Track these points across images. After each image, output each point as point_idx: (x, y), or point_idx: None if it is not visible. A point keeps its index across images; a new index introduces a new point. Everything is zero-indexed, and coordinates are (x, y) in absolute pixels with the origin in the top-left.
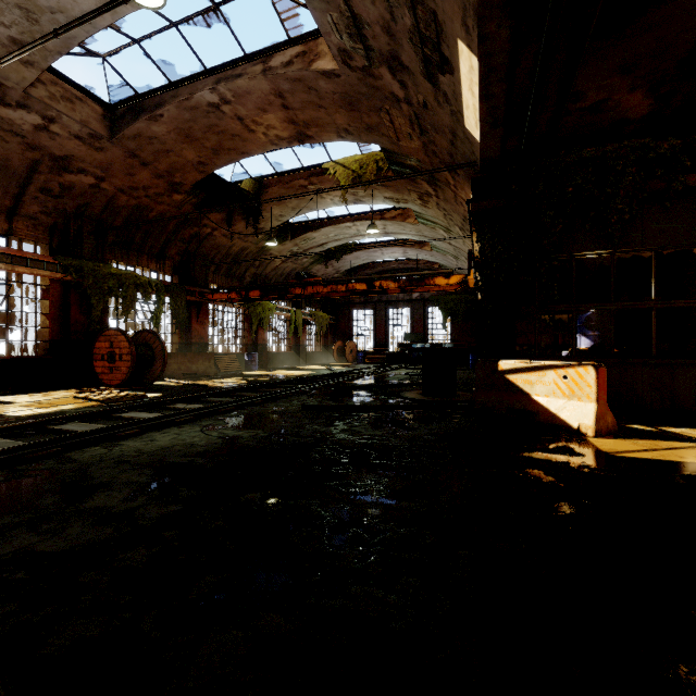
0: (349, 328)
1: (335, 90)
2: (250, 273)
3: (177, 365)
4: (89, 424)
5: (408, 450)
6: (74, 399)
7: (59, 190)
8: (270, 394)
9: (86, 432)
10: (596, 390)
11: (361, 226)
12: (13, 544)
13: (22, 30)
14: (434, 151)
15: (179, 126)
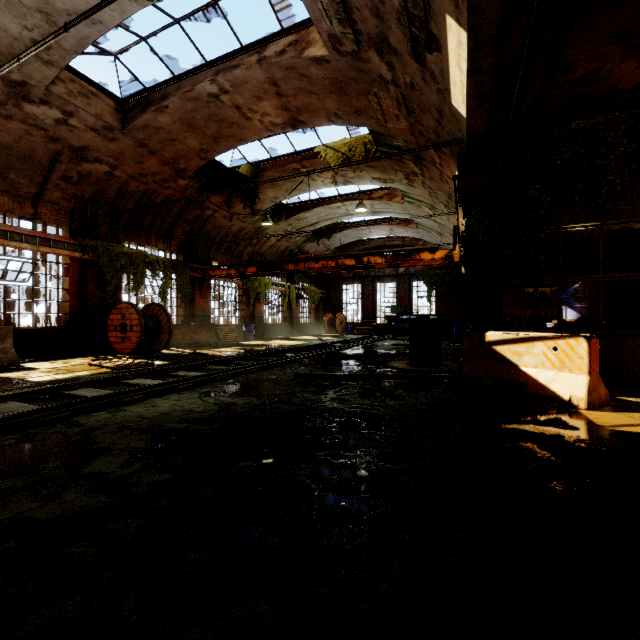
0: (339, 302)
1: (325, 76)
2: (248, 251)
3: (182, 336)
4: (98, 390)
5: (397, 420)
6: (89, 366)
7: (77, 178)
8: (264, 362)
9: (93, 397)
10: (588, 362)
11: (350, 206)
12: (12, 509)
13: (42, 33)
14: (420, 131)
15: (183, 116)
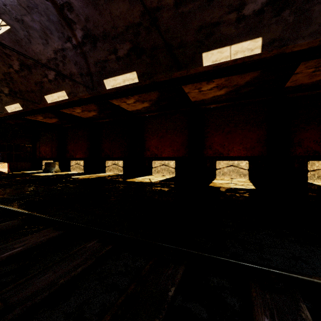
0: None
1: None
2: None
3: None
4: None
5: None
6: None
7: None
8: None
9: None
10: (8, 166)
11: None
12: None
13: None
14: None
15: None
